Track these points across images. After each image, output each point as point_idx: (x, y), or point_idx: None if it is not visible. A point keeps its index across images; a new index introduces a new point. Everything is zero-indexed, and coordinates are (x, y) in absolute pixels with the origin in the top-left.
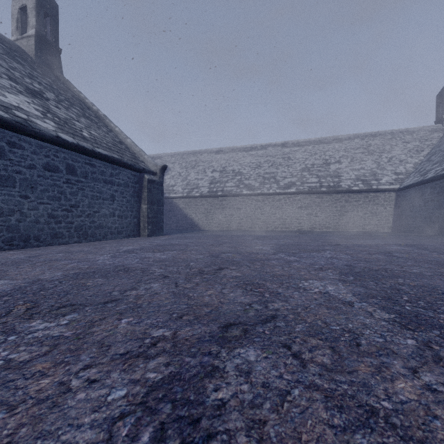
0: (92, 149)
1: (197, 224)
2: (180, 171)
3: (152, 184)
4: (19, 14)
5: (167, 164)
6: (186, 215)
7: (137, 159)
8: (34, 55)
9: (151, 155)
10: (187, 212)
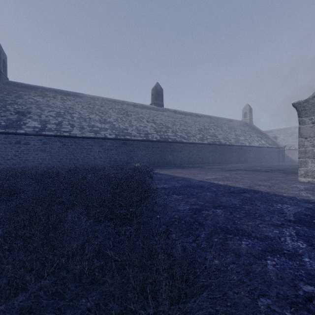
0: (273, 147)
1: (293, 160)
2: (283, 138)
3: (282, 150)
4: (244, 114)
5: (276, 135)
6: (288, 156)
7: (278, 145)
8: (249, 123)
9: (266, 130)
10: (288, 155)
